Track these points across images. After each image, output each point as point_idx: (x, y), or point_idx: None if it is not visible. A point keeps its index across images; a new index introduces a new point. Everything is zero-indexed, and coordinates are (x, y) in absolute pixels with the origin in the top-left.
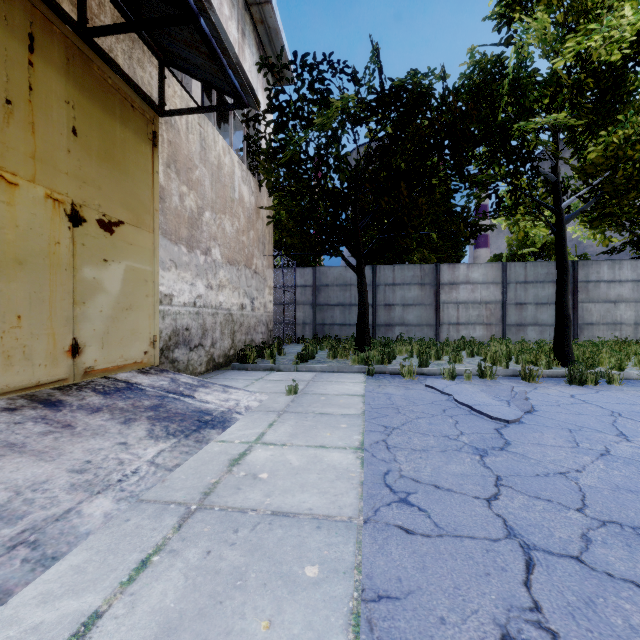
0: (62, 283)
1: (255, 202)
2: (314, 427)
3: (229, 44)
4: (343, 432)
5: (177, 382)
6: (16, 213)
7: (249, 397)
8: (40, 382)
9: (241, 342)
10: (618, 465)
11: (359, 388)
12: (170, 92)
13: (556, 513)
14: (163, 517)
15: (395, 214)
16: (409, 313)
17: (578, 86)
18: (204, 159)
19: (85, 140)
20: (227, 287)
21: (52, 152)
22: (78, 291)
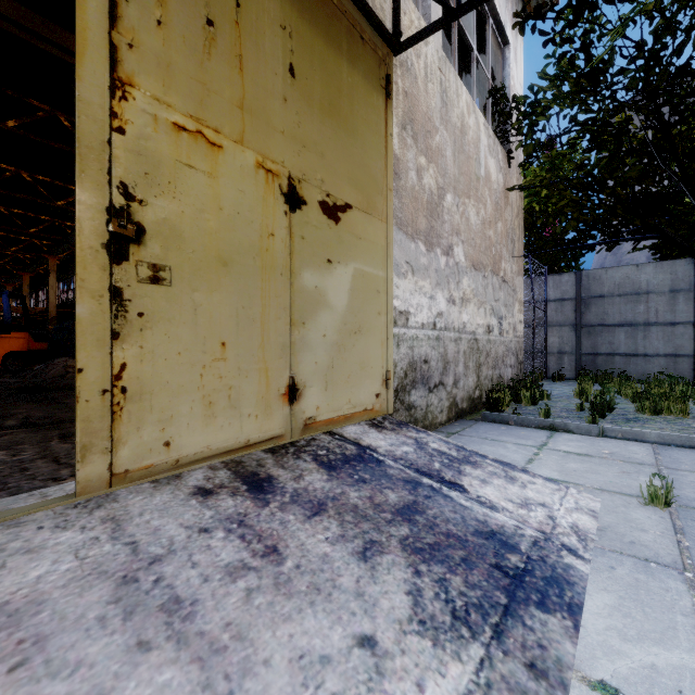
0: (276, 294)
1: (503, 182)
2: None
3: None
4: None
5: (426, 449)
6: (219, 189)
7: (563, 499)
8: (249, 441)
9: (487, 379)
10: None
11: None
12: (405, 22)
13: None
14: None
15: None
16: None
17: None
18: (445, 119)
19: (305, 85)
20: (471, 301)
21: (264, 100)
22: (296, 306)
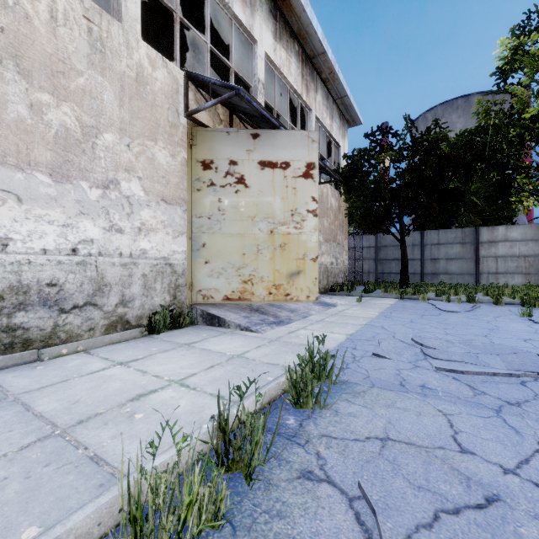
0: None
1: (338, 204)
2: (366, 308)
3: (325, 129)
4: (377, 310)
5: None
6: None
7: (340, 301)
8: None
9: (331, 282)
10: (471, 319)
11: (391, 302)
12: None
13: (429, 321)
14: (328, 314)
15: (421, 210)
16: (452, 265)
17: (538, 131)
18: None
19: None
20: (325, 254)
21: None
22: None
